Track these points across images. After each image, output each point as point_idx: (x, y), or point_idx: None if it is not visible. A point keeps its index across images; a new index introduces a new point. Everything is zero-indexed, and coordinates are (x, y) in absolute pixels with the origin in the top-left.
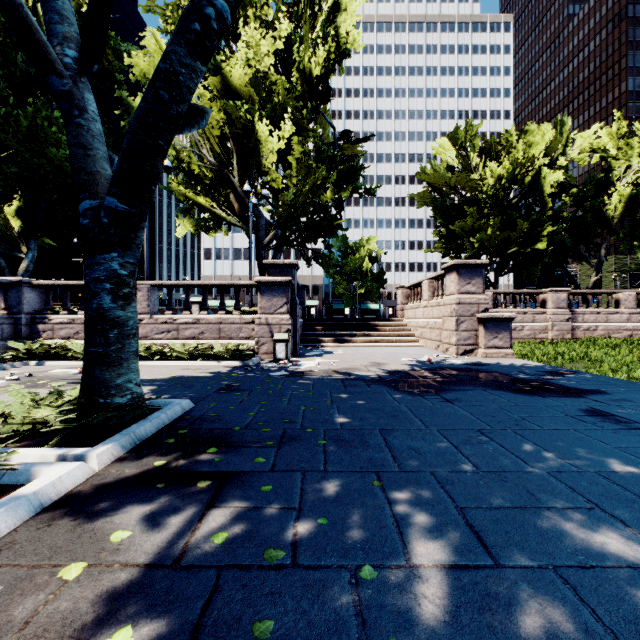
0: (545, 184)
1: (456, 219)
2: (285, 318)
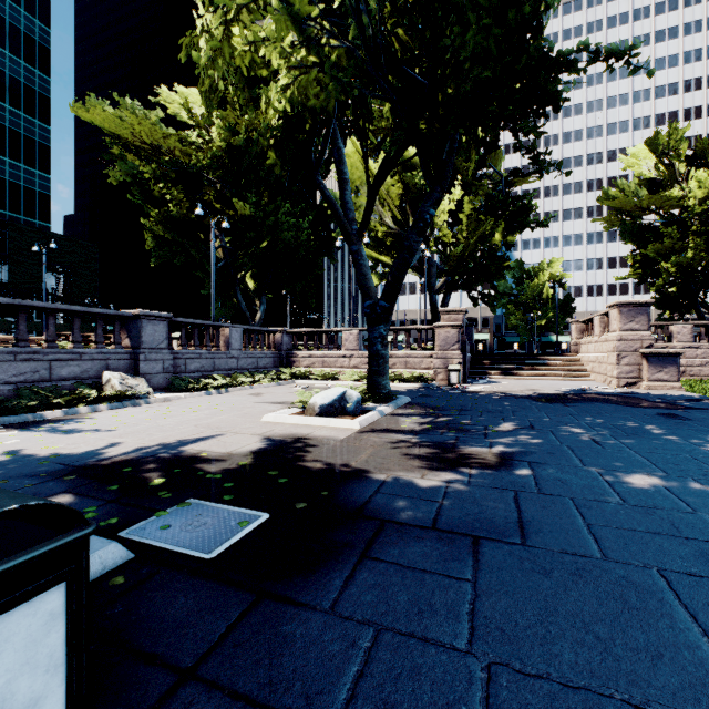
0: None
1: (652, 241)
2: (456, 353)
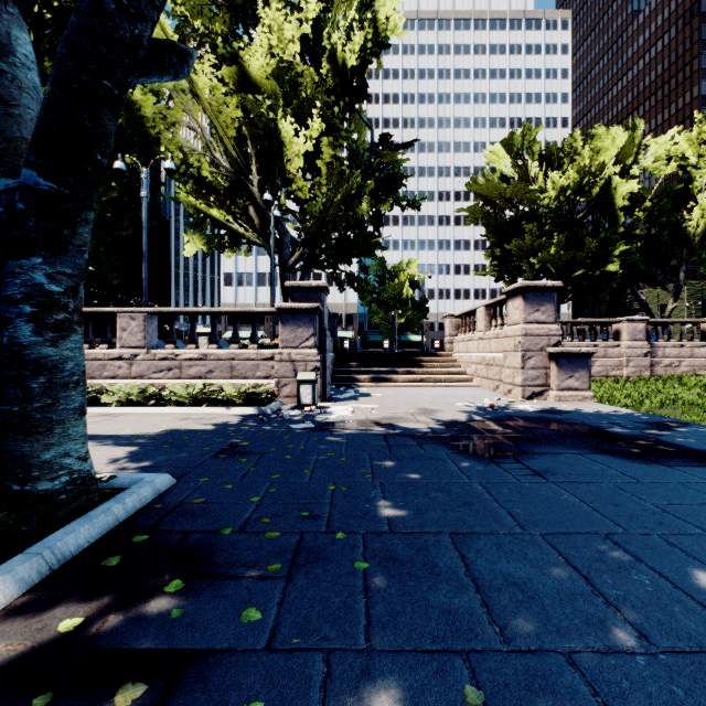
0: (617, 196)
1: (512, 237)
2: (312, 353)
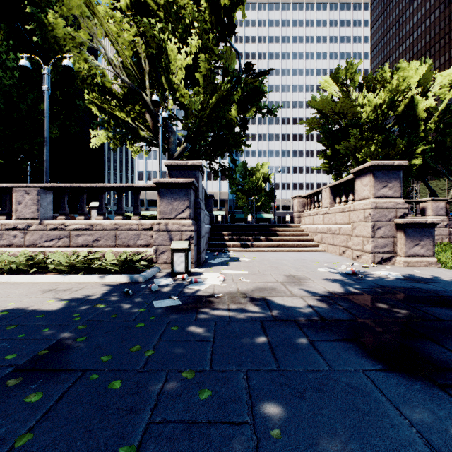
0: (419, 109)
1: (340, 141)
2: (187, 224)
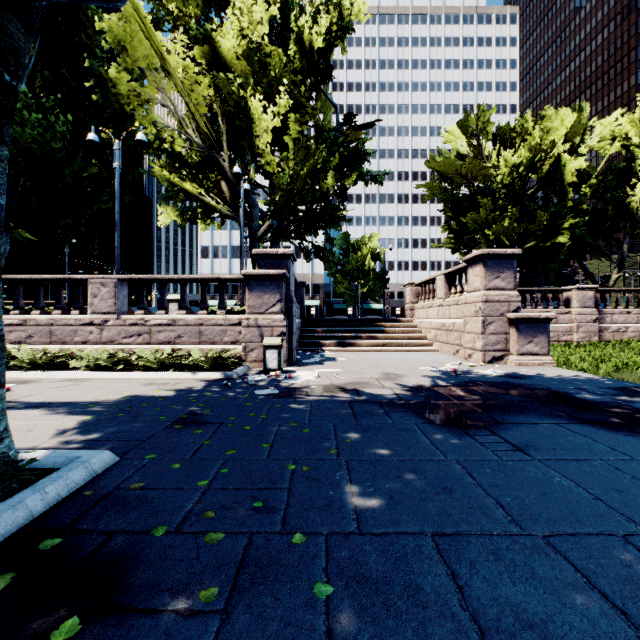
0: (566, 172)
1: (468, 211)
2: (278, 319)
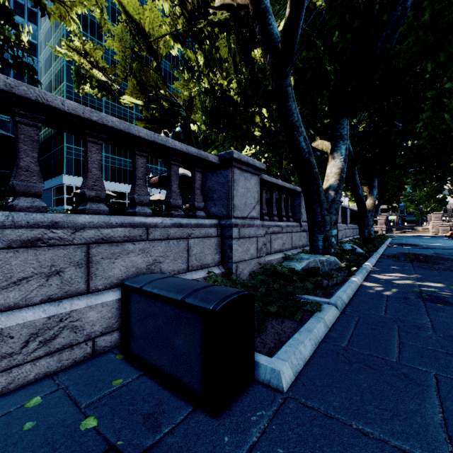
0: None
1: None
2: (384, 226)
